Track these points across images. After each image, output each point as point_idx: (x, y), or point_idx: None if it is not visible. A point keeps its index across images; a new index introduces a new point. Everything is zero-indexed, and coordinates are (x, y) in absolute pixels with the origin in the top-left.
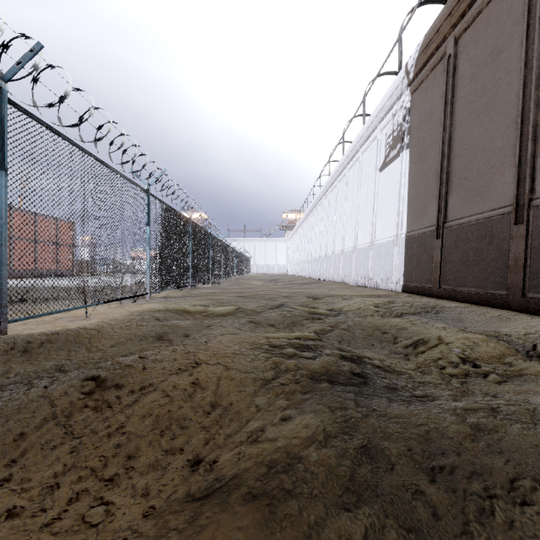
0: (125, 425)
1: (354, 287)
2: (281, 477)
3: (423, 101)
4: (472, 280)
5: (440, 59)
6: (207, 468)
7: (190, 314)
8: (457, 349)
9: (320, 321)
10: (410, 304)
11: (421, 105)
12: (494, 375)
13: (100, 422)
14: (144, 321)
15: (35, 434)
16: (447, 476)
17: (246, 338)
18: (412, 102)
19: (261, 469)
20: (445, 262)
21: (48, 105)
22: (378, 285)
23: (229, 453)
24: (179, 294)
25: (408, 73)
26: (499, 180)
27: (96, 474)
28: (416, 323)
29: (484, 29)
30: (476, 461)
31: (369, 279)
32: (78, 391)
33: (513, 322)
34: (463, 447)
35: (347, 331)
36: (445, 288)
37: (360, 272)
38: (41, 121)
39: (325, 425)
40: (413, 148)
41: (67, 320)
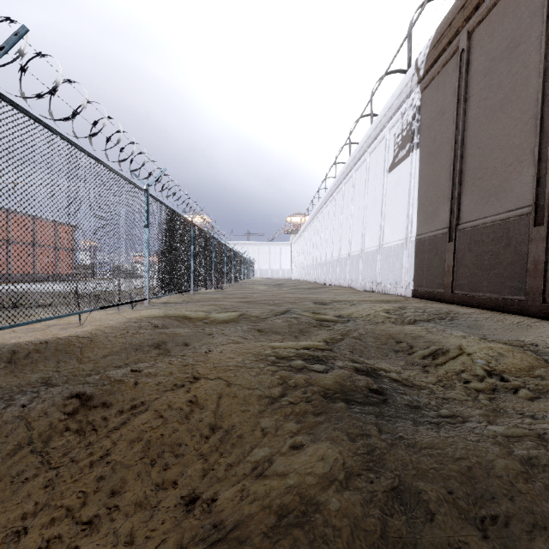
0: (110, 453)
1: (362, 292)
2: (295, 533)
3: (434, 99)
4: (487, 285)
5: (452, 54)
6: (205, 509)
7: (190, 320)
8: (481, 361)
9: (328, 329)
10: (422, 310)
11: (432, 102)
12: (525, 390)
13: (82, 448)
14: (141, 329)
15: (6, 463)
16: (502, 530)
17: (250, 348)
18: (422, 100)
19: (270, 518)
20: (458, 266)
21: (36, 96)
22: (386, 290)
23: (230, 490)
24: (180, 300)
25: (418, 70)
26: (517, 179)
27: (73, 515)
28: (432, 331)
29: (500, 22)
30: (535, 510)
31: (377, 284)
32: (60, 411)
33: (535, 330)
34: (516, 489)
35: (358, 339)
36: (458, 294)
37: (368, 277)
38: (29, 113)
39: (344, 458)
40: (423, 148)
41: (60, 327)
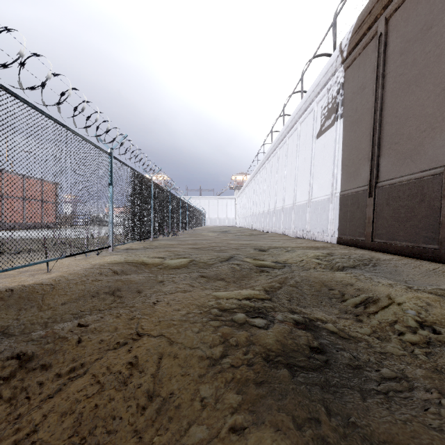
0: (38, 429)
1: (294, 238)
2: None
3: (355, 76)
4: (403, 235)
5: (371, 38)
6: None
7: (147, 266)
8: (411, 311)
9: (267, 274)
10: (347, 256)
11: (354, 79)
12: None
13: (10, 422)
14: (102, 275)
15: None
16: None
17: (196, 299)
18: (345, 77)
19: None
20: (377, 218)
21: (1, 66)
22: (315, 237)
23: None
24: (141, 246)
25: (342, 52)
26: (430, 143)
27: None
28: (360, 279)
29: (414, 8)
30: None
31: (306, 232)
32: None
33: None
34: None
35: (295, 287)
36: (377, 242)
37: (299, 226)
38: None
39: None
40: (346, 118)
41: (30, 273)
